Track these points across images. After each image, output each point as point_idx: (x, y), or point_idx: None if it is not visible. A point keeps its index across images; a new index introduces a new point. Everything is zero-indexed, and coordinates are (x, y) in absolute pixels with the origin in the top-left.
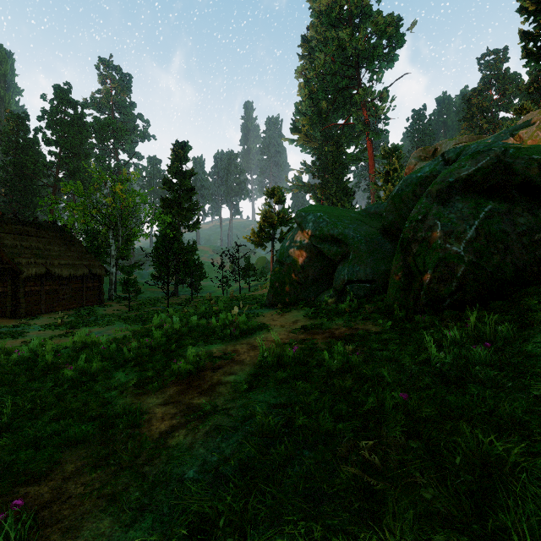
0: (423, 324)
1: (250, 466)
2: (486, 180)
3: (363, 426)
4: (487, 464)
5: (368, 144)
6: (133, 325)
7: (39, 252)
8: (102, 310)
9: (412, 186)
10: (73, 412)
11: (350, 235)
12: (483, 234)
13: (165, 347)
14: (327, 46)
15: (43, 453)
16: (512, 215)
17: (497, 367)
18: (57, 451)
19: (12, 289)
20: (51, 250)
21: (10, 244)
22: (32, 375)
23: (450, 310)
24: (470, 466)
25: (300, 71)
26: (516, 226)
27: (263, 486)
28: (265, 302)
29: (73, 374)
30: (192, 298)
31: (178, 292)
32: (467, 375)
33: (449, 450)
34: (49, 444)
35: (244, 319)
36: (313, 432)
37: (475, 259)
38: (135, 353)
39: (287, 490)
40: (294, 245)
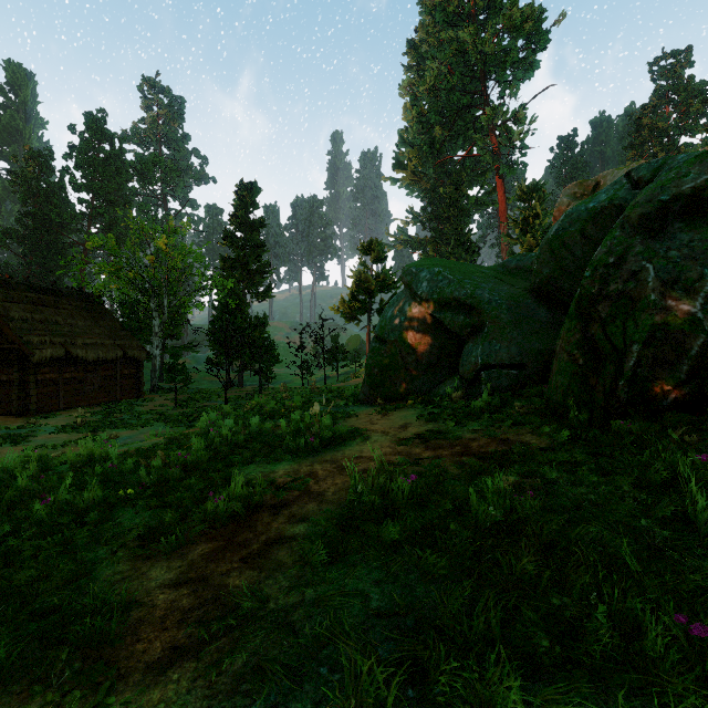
0: (631, 436)
1: None
2: None
3: (595, 700)
4: None
5: (499, 183)
6: (177, 426)
7: (57, 328)
8: (140, 406)
9: (579, 223)
10: (13, 597)
11: (484, 298)
12: None
13: (206, 464)
14: (442, 51)
15: None
16: None
17: None
18: None
19: (19, 377)
20: (73, 325)
21: (18, 317)
22: None
23: (676, 413)
24: None
25: (406, 86)
26: None
27: None
28: (359, 396)
29: (47, 513)
30: (260, 390)
31: (244, 381)
32: None
33: None
34: None
35: (328, 421)
36: (473, 707)
37: None
38: (158, 476)
39: None
40: (401, 315)
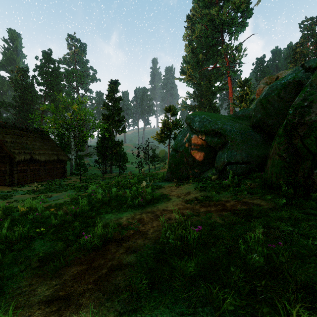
0: None
1: None
2: None
3: None
4: None
5: (229, 79)
6: (79, 191)
7: (27, 146)
8: (64, 181)
9: (277, 90)
10: None
11: (228, 129)
12: None
13: (87, 213)
14: (203, 19)
15: None
16: None
17: None
18: None
19: (9, 168)
20: (34, 145)
21: (9, 141)
22: None
23: None
24: None
25: (186, 35)
26: None
27: None
28: (165, 177)
29: None
30: (119, 174)
31: (113, 170)
32: None
33: None
34: None
35: (150, 190)
36: None
37: None
38: (60, 220)
39: None
40: (185, 138)
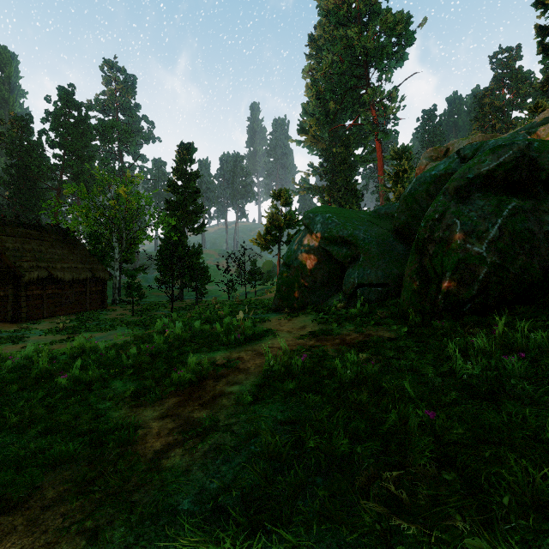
0: (442, 330)
1: (254, 496)
2: (509, 176)
3: (383, 448)
4: (541, 503)
5: (377, 145)
6: (136, 329)
7: (41, 255)
8: (105, 315)
9: (425, 185)
10: (63, 426)
11: (360, 236)
12: (506, 233)
13: (166, 353)
14: (335, 45)
15: (24, 474)
16: (538, 213)
17: (533, 380)
18: (39, 473)
19: (13, 293)
20: (53, 253)
21: (12, 247)
22: (25, 384)
23: (471, 315)
24: (520, 505)
25: (307, 71)
26: (542, 225)
27: (269, 525)
28: (272, 306)
29: (67, 382)
30: (197, 303)
31: (183, 296)
32: (499, 389)
33: (489, 482)
34: (31, 463)
35: (250, 324)
36: (326, 454)
37: (499, 261)
38: (134, 360)
39: (298, 531)
40: (302, 247)
